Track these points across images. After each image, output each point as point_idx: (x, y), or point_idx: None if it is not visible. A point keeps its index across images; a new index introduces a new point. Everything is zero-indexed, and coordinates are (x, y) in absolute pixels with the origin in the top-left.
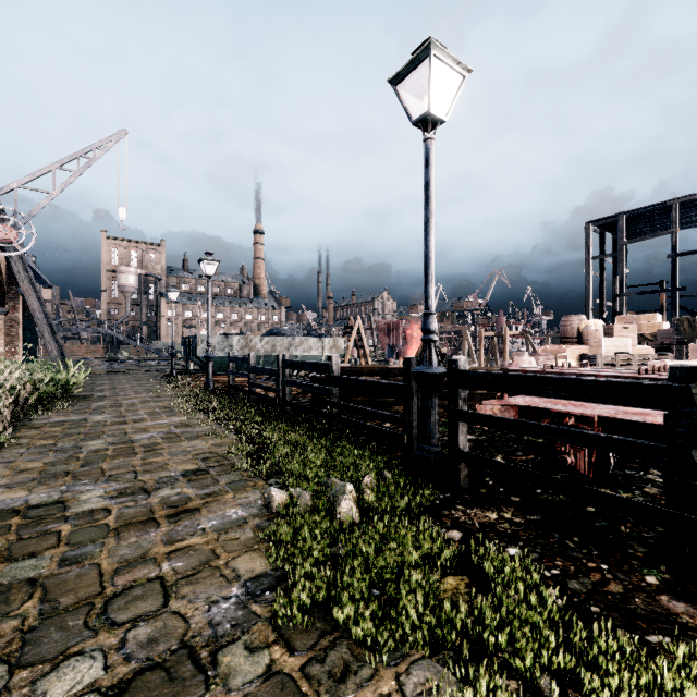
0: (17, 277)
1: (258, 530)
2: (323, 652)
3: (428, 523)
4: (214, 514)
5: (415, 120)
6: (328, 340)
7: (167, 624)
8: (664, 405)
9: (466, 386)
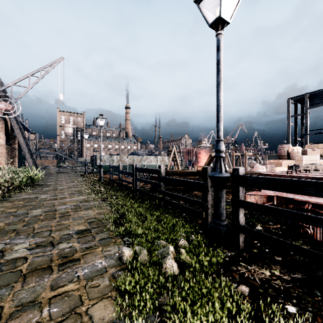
0: (14, 128)
1: (112, 279)
2: None
3: (224, 277)
4: (87, 264)
5: (211, 23)
6: (159, 157)
7: None
8: None
9: (245, 185)
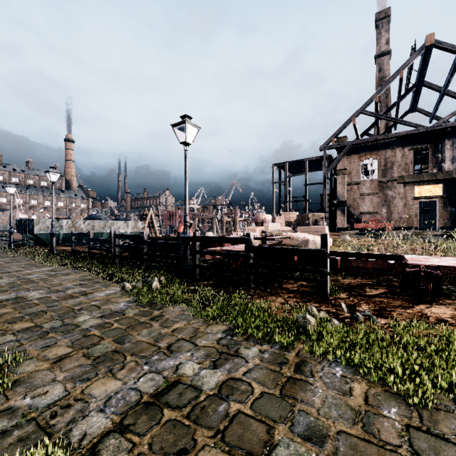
0: None
1: (122, 294)
2: (154, 307)
3: (184, 286)
4: (101, 293)
5: (181, 142)
6: (131, 222)
7: (104, 310)
8: (244, 243)
9: (199, 241)
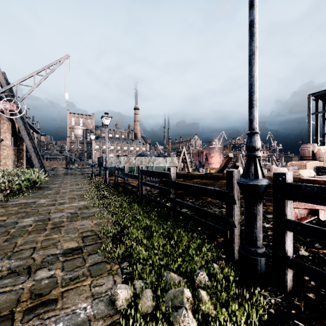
0: (20, 128)
1: None
2: None
3: None
4: (65, 310)
5: None
6: (168, 158)
7: None
8: None
9: (297, 198)
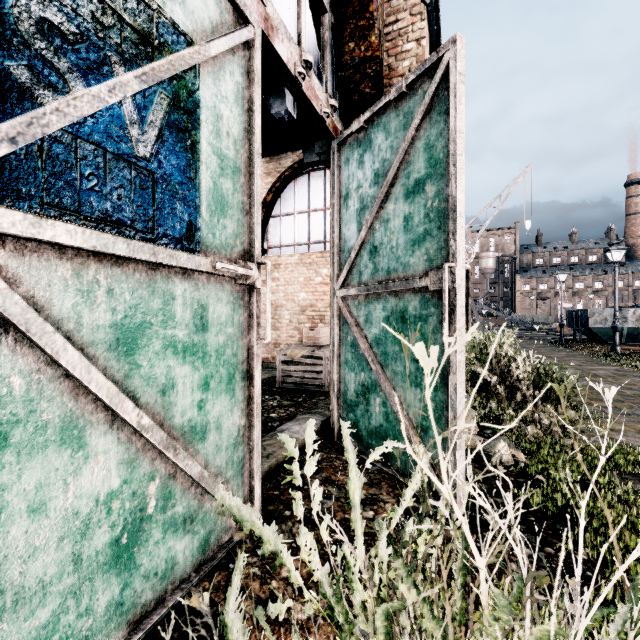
0: None
1: None
2: None
3: None
4: None
5: None
6: None
7: None
8: None
9: None
